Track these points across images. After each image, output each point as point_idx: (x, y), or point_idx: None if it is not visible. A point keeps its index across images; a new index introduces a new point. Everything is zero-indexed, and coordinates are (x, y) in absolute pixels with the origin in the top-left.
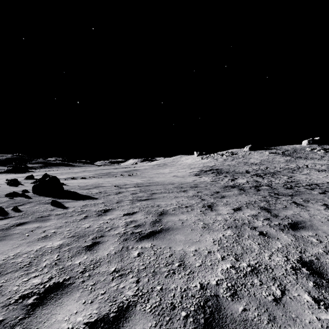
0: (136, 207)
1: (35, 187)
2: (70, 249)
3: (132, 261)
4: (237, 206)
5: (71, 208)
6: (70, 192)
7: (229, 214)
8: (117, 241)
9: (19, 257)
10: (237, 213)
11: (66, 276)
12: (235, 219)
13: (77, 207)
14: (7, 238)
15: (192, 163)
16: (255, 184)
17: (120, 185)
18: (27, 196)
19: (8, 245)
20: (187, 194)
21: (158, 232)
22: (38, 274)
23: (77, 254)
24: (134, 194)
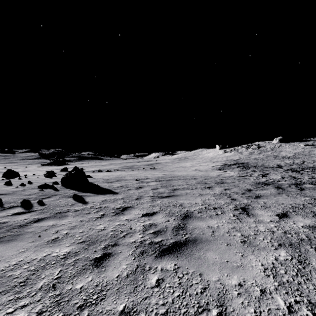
0: (157, 206)
1: (63, 179)
2: (76, 261)
3: (149, 296)
4: (282, 211)
5: (90, 204)
6: (94, 185)
7: (273, 222)
8: (132, 254)
9: (19, 268)
10: (285, 222)
11: (59, 312)
12: (285, 231)
13: (96, 202)
14: (19, 238)
15: (214, 157)
16: (294, 181)
17: (141, 179)
18: (55, 188)
19: (15, 249)
20: (213, 191)
21: (183, 244)
22: (28, 303)
23: (82, 271)
24: (155, 189)
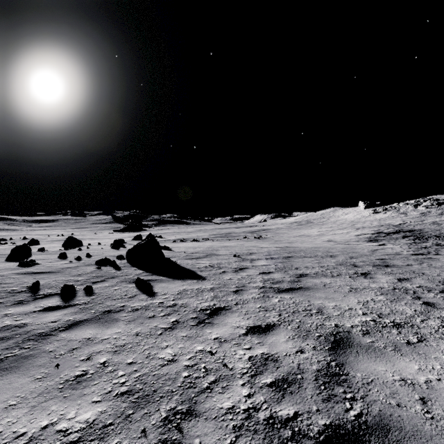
0: (273, 311)
1: (128, 253)
2: None
3: None
4: None
5: (159, 297)
6: (171, 262)
7: None
8: None
9: None
10: None
11: None
12: None
13: (169, 295)
14: (25, 364)
15: (355, 220)
16: None
17: (242, 255)
18: (116, 265)
19: (3, 396)
20: (376, 282)
21: (354, 438)
22: None
23: None
24: (265, 273)
